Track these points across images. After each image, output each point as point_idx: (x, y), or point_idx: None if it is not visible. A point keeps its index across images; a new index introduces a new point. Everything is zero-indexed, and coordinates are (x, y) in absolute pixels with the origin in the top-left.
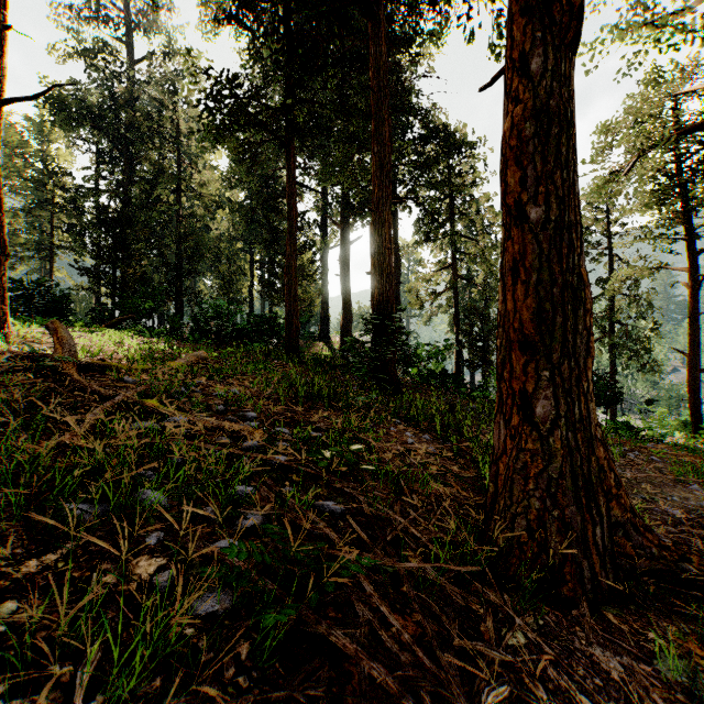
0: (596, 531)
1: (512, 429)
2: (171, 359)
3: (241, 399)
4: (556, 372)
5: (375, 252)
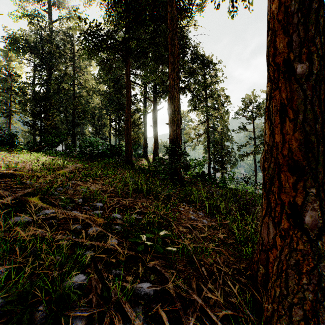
0: None
1: (281, 231)
2: (61, 168)
3: (94, 195)
4: (320, 189)
5: (171, 113)
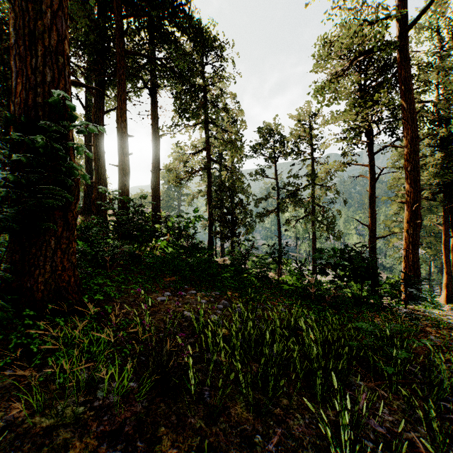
0: None
1: None
2: None
3: None
4: None
5: None
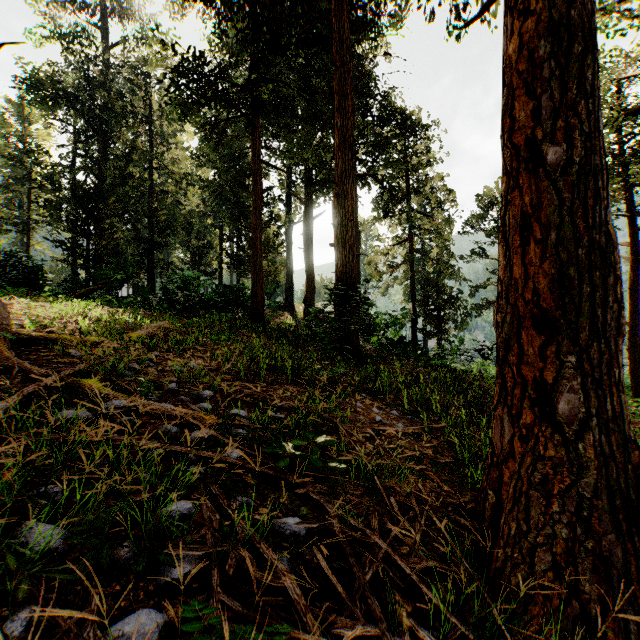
0: (639, 565)
1: (522, 428)
2: (131, 329)
3: (196, 376)
4: (584, 357)
5: (338, 224)
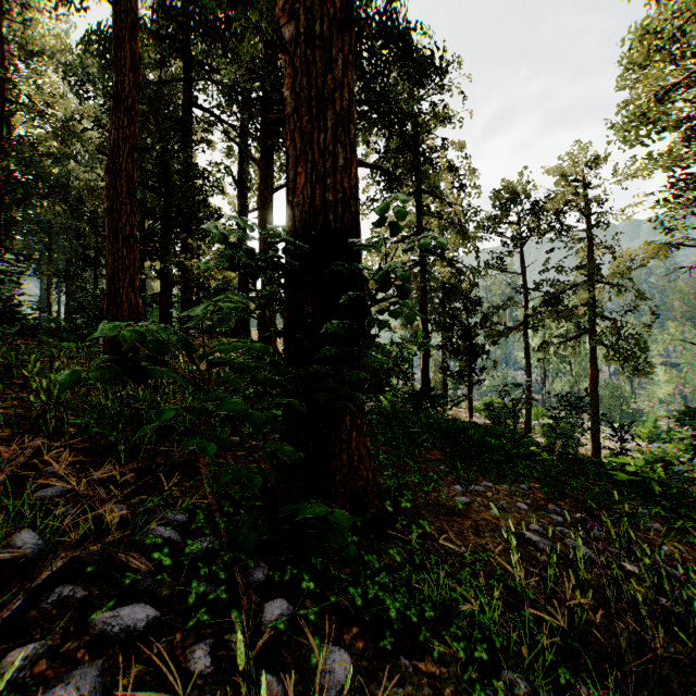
0: None
1: None
2: None
3: None
4: None
5: (297, 34)
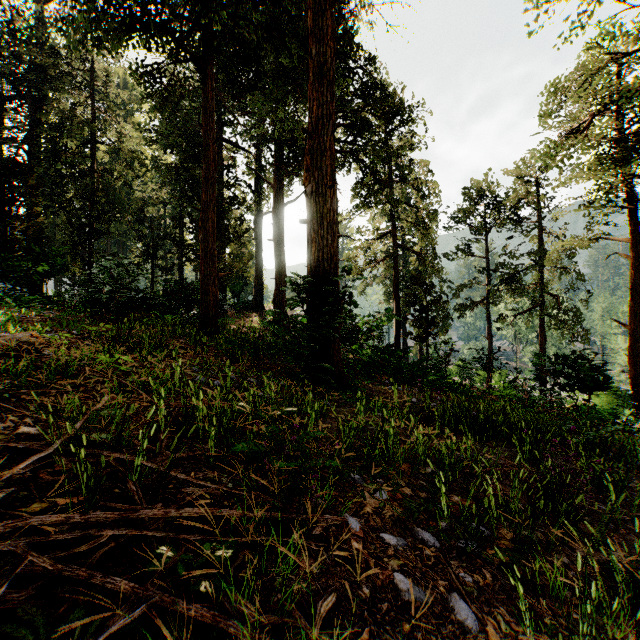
0: None
1: None
2: None
3: None
4: None
5: (312, 191)
